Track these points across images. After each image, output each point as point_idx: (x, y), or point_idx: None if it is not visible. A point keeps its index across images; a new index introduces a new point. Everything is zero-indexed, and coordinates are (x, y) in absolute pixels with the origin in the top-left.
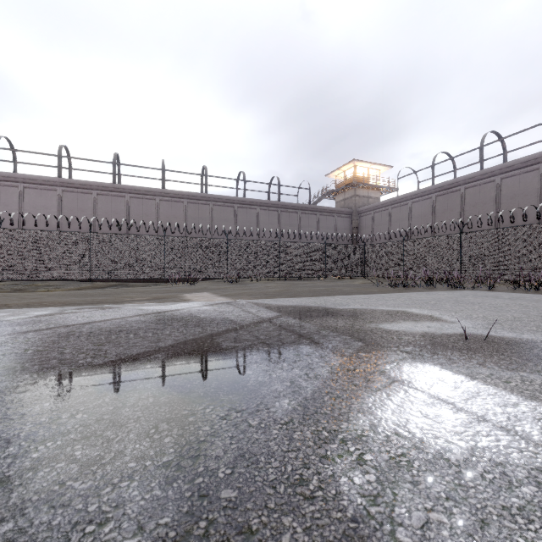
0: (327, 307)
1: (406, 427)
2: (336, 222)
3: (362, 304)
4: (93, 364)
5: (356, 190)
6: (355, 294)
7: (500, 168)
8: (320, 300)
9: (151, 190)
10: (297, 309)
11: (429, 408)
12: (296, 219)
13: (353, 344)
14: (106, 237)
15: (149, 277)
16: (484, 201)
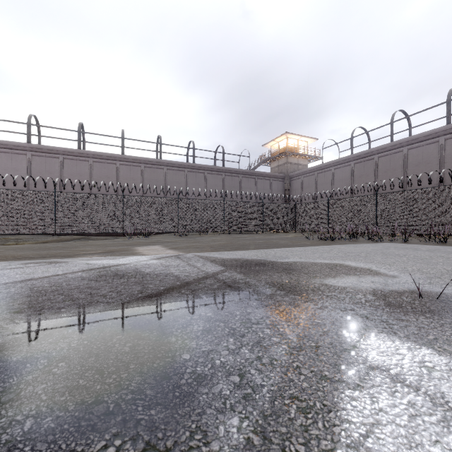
0: (269, 260)
1: None
2: (271, 185)
3: (300, 257)
4: None
5: (288, 158)
6: (291, 246)
7: (407, 141)
8: (261, 252)
9: (112, 156)
10: (241, 262)
11: (450, 433)
12: (238, 182)
13: (305, 306)
14: (69, 196)
15: (109, 231)
16: (394, 168)
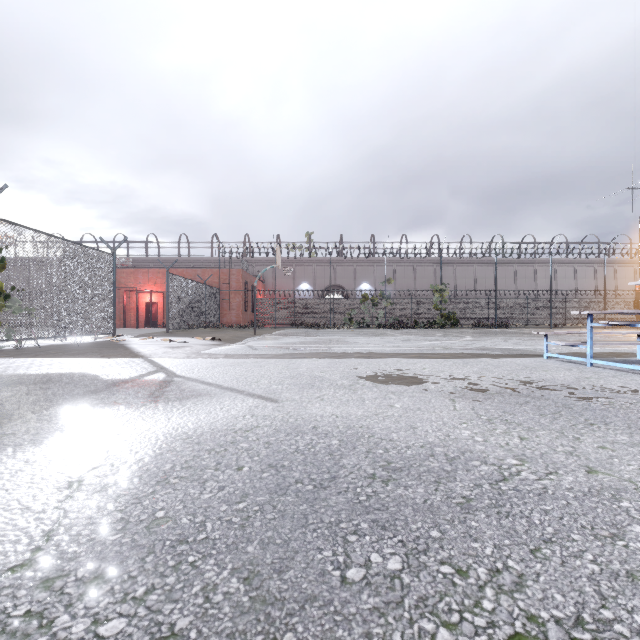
0: None
1: None
2: None
3: None
4: None
5: None
6: None
7: None
8: None
9: None
10: None
11: None
12: None
13: None
14: None
15: None
16: None
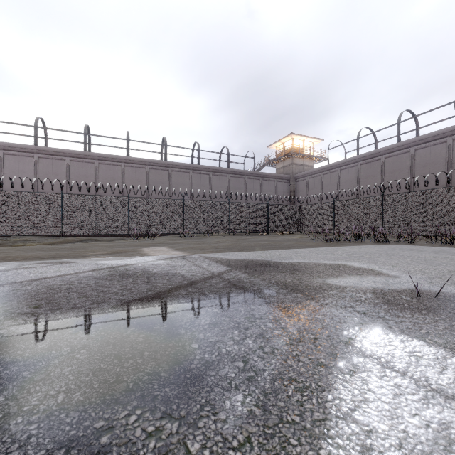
0: (273, 261)
1: (414, 451)
2: (277, 186)
3: (304, 258)
4: (14, 335)
5: (294, 159)
6: (296, 248)
7: (414, 141)
8: (266, 253)
9: (117, 158)
10: (246, 263)
11: (428, 408)
12: (243, 183)
13: (306, 303)
14: (76, 198)
15: (115, 233)
16: (401, 169)
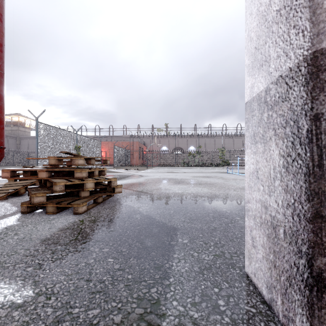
0: None
1: None
2: (8, 140)
3: None
4: None
5: (19, 127)
6: None
7: None
8: None
9: None
10: None
11: None
12: None
13: None
14: None
15: None
16: None
